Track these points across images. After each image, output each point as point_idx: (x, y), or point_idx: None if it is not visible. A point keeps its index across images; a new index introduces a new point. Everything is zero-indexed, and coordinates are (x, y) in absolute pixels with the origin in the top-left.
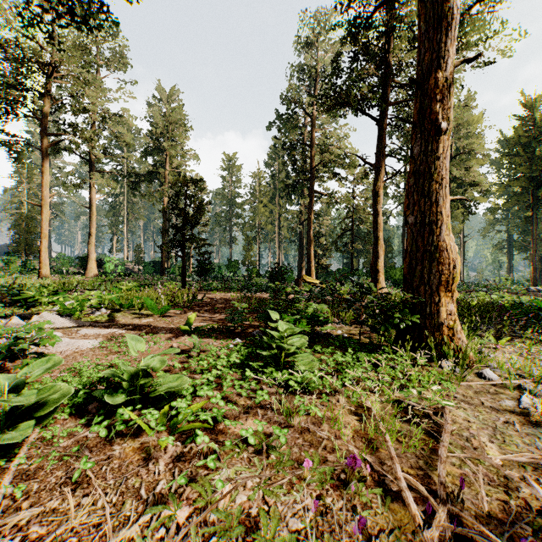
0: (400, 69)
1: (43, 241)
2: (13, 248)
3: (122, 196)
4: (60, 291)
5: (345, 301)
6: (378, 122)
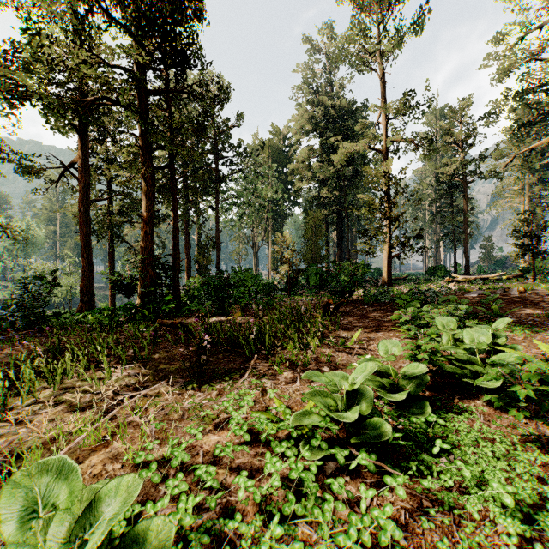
0: None
1: None
2: None
3: None
4: None
5: None
6: None
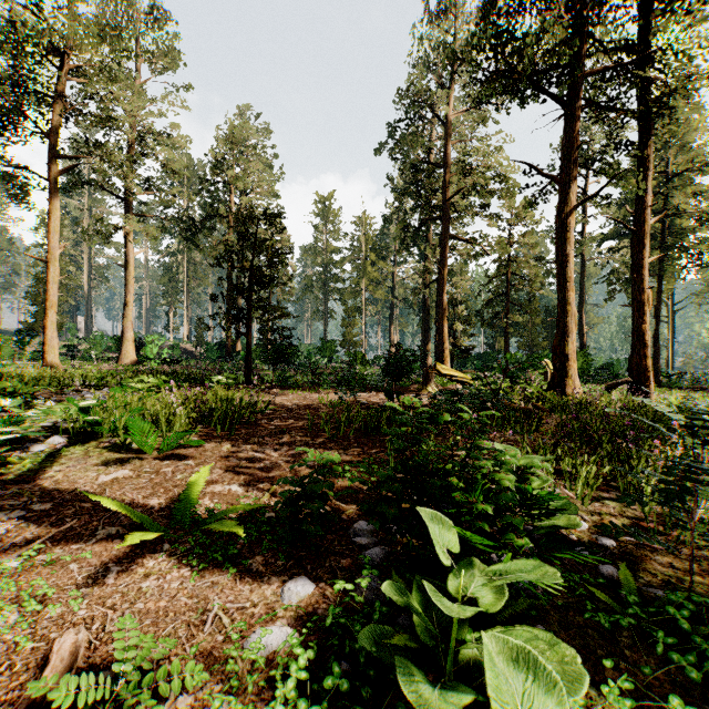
0: (611, 8)
1: (49, 313)
2: (27, 324)
3: (181, 254)
4: (15, 395)
5: (522, 412)
6: (567, 105)
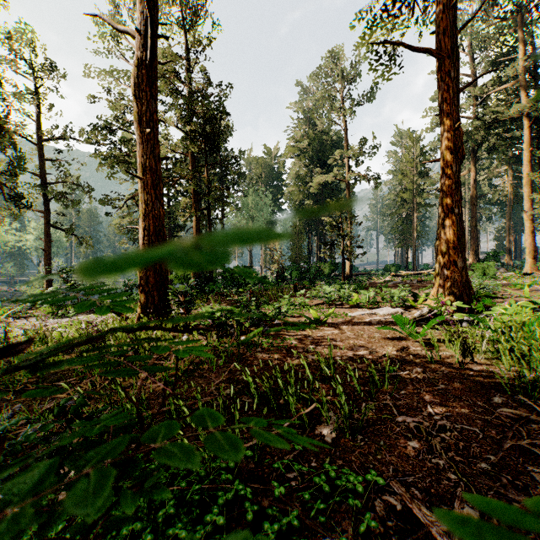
0: None
1: None
2: None
3: None
4: None
5: None
6: None
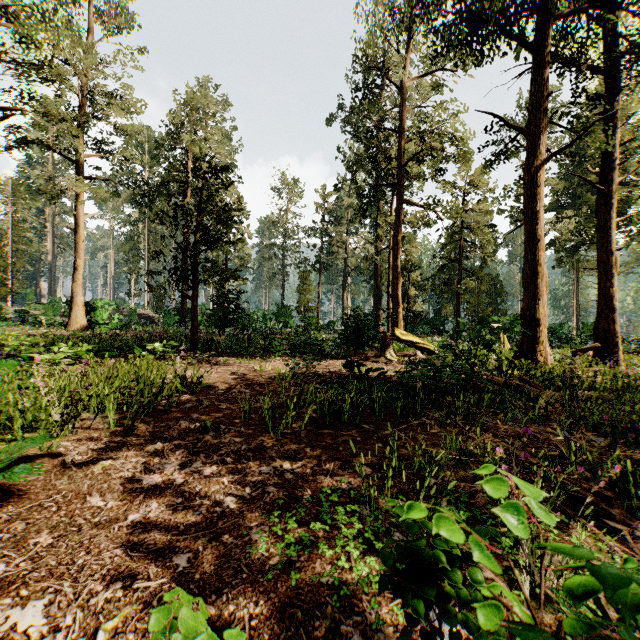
0: None
1: None
2: None
3: (142, 223)
4: None
5: (508, 388)
6: (538, 51)
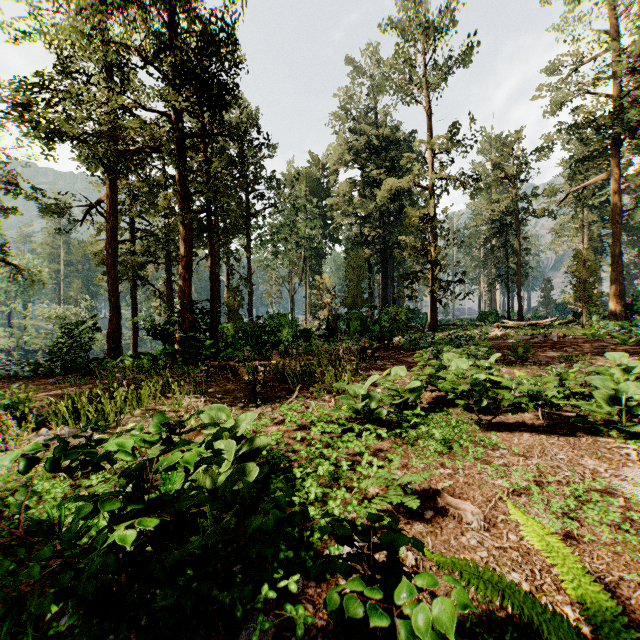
0: None
1: None
2: None
3: None
4: None
5: None
6: None
